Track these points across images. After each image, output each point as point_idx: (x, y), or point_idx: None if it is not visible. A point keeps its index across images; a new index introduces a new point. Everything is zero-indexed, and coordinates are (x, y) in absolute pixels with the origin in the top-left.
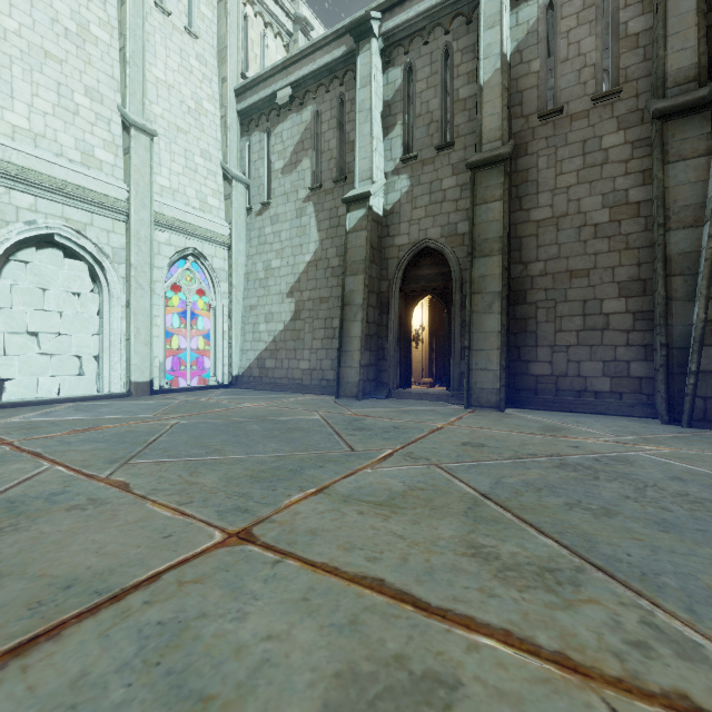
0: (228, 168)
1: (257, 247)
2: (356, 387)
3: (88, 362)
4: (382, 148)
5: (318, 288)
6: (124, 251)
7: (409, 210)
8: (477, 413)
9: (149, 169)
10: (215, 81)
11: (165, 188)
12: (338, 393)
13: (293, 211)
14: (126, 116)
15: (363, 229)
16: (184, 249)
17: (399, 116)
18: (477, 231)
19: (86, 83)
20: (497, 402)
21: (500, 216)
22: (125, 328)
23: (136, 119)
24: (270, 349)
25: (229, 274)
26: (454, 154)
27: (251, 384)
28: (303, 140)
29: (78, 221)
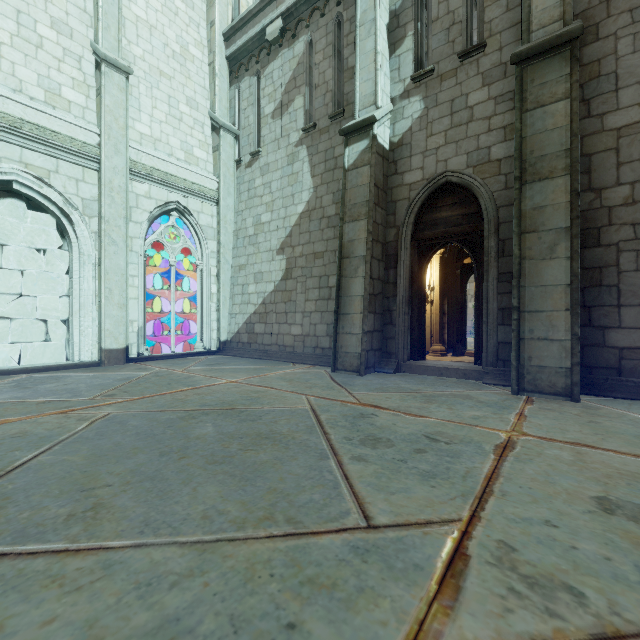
0: (216, 117)
1: (246, 201)
2: (357, 359)
3: (55, 326)
4: (387, 68)
5: (312, 242)
6: (96, 203)
7: (423, 139)
8: (540, 404)
9: (124, 111)
10: (203, 26)
11: (145, 136)
12: (335, 365)
13: (284, 158)
14: (96, 50)
15: (365, 164)
16: (166, 203)
17: (410, 25)
18: (529, 147)
19: (52, 14)
20: (568, 387)
21: (565, 120)
22: (97, 289)
23: (107, 53)
24: (260, 313)
25: (217, 231)
26: (485, 58)
27: (239, 351)
28: (295, 77)
29: (40, 168)
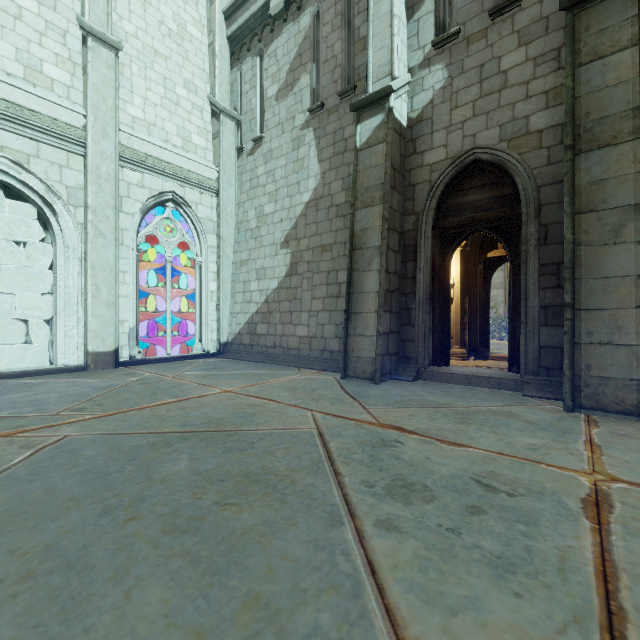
0: (215, 101)
1: (248, 192)
2: (371, 365)
3: (37, 327)
4: (405, 34)
5: (319, 234)
6: (82, 192)
7: (447, 112)
8: (608, 426)
9: (113, 91)
10: (202, 4)
11: (137, 120)
12: (345, 371)
13: (288, 143)
14: (82, 23)
15: (380, 142)
16: (160, 193)
17: None
18: (583, 108)
19: None
20: None
21: (632, 73)
22: (83, 286)
23: (93, 25)
24: (262, 312)
25: (217, 224)
26: (521, 14)
27: (241, 353)
28: (300, 53)
29: (18, 151)
